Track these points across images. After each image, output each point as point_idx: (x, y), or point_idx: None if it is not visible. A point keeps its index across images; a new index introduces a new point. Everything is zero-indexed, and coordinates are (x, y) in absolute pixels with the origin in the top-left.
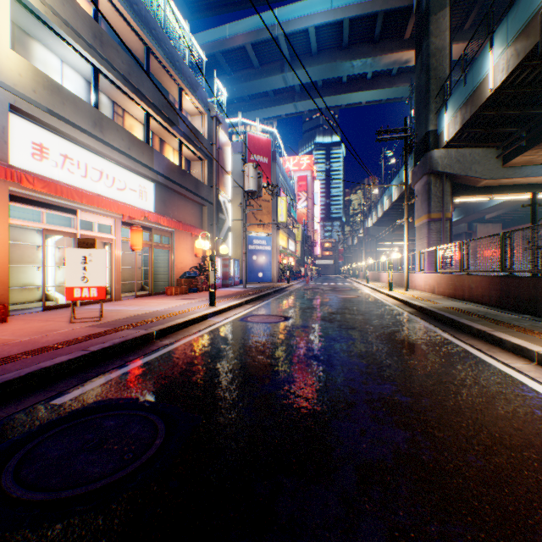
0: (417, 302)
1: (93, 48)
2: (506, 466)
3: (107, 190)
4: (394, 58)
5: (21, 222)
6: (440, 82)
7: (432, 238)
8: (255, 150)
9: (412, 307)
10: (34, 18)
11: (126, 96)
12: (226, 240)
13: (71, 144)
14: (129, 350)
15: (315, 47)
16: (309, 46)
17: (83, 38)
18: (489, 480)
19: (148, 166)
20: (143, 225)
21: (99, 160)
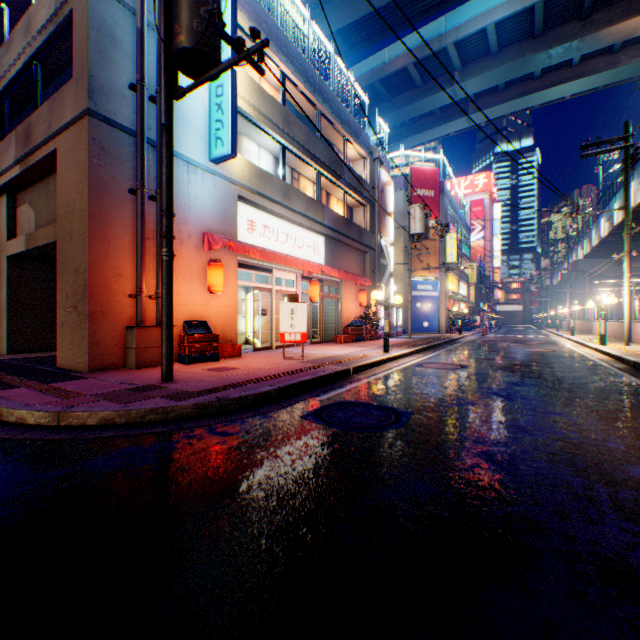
0: (633, 358)
1: (283, 131)
2: (635, 449)
3: (291, 249)
4: (615, 31)
5: (242, 282)
6: None
7: None
8: (418, 184)
9: (625, 363)
10: (247, 122)
11: (303, 162)
12: (387, 286)
13: (268, 215)
14: (338, 379)
15: (494, 46)
16: (486, 46)
17: (276, 126)
18: (616, 451)
19: (320, 222)
20: (316, 278)
21: (285, 225)
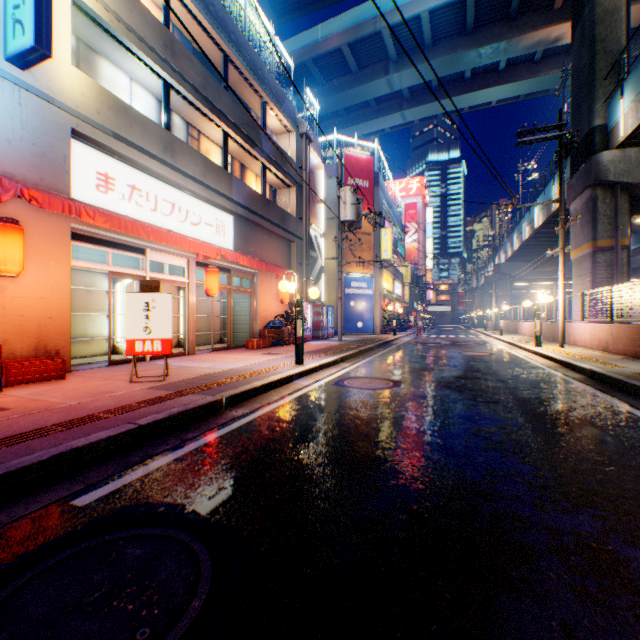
0: (586, 365)
1: (163, 60)
2: None
3: (180, 225)
4: (538, 38)
5: (84, 264)
6: (612, 57)
7: (598, 274)
8: (352, 172)
9: (579, 372)
10: (99, 30)
11: (201, 114)
12: (318, 282)
13: (139, 173)
14: (190, 422)
15: (429, 38)
16: (421, 37)
17: (152, 48)
18: None
19: (226, 196)
20: (220, 266)
21: (170, 190)
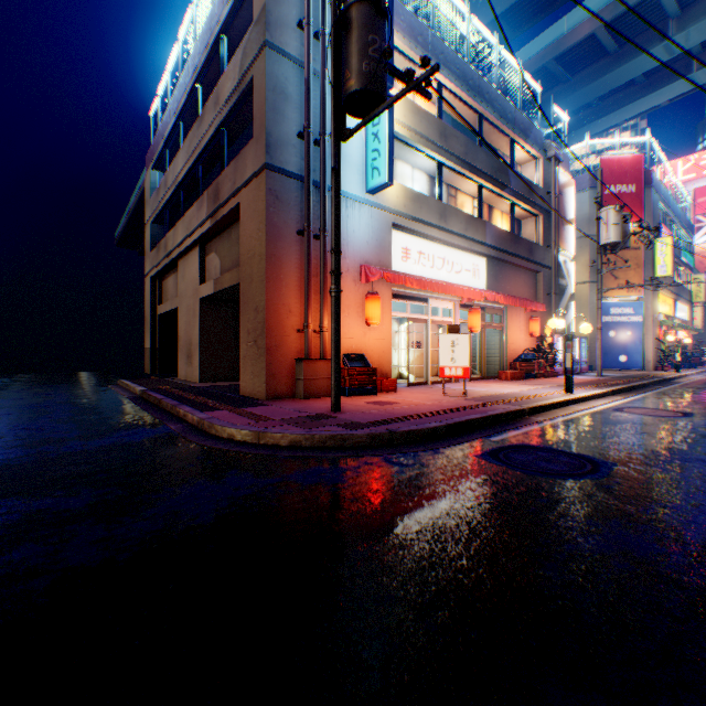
0: None
1: (438, 147)
2: None
3: (447, 275)
4: None
5: (396, 314)
6: None
7: None
8: (611, 178)
9: None
10: (401, 145)
11: (461, 177)
12: (566, 312)
13: (423, 241)
14: (510, 420)
15: None
16: None
17: (432, 142)
18: None
19: (480, 242)
20: (475, 305)
21: (441, 249)
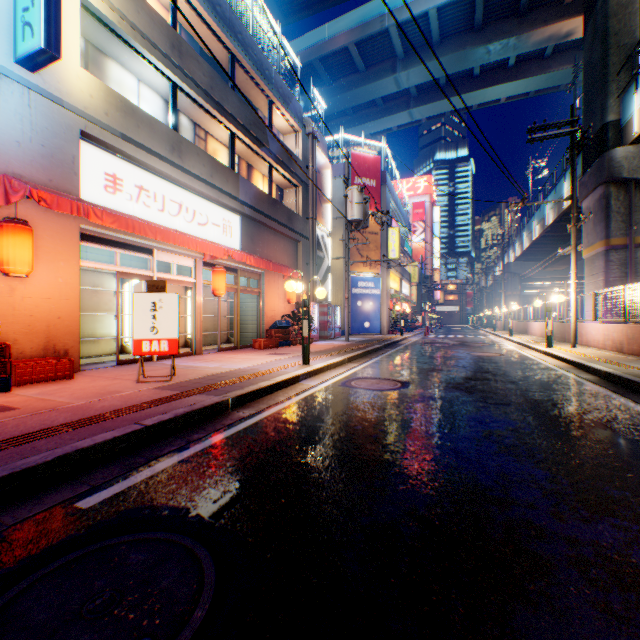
0: (600, 366)
1: (171, 60)
2: None
3: (187, 225)
4: (548, 33)
5: (93, 264)
6: (626, 51)
7: (612, 273)
8: (359, 171)
9: (592, 373)
10: (107, 31)
11: (208, 114)
12: (324, 282)
13: (147, 173)
14: (196, 423)
15: (437, 35)
16: (429, 34)
17: (159, 49)
18: None
19: (233, 196)
20: (227, 266)
21: (178, 191)
